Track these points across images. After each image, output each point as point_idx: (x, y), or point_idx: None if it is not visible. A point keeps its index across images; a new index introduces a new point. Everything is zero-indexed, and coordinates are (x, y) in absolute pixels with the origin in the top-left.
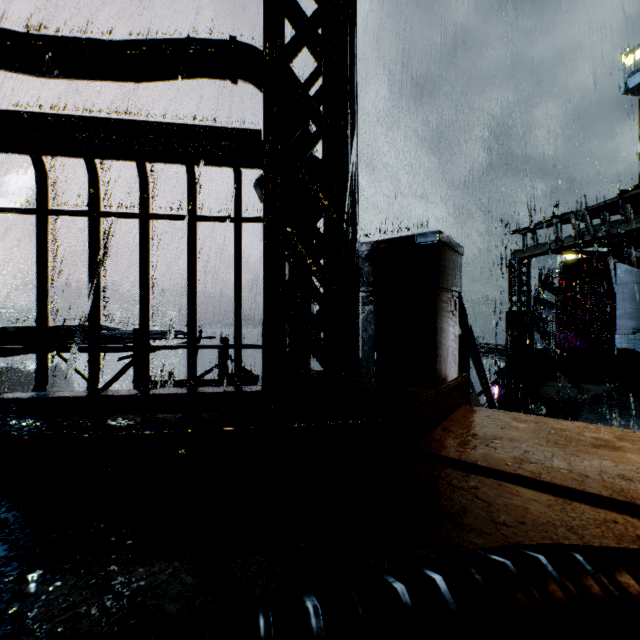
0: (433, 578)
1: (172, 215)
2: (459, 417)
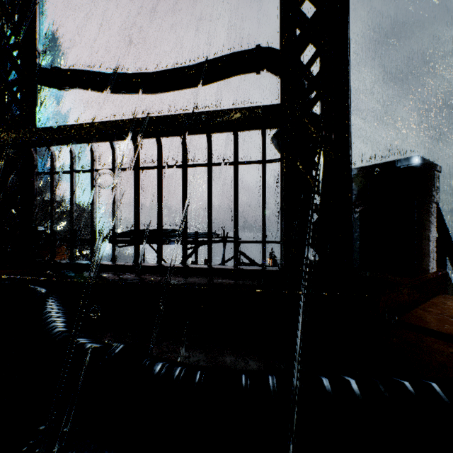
0: (429, 383)
1: (225, 163)
2: (437, 302)
